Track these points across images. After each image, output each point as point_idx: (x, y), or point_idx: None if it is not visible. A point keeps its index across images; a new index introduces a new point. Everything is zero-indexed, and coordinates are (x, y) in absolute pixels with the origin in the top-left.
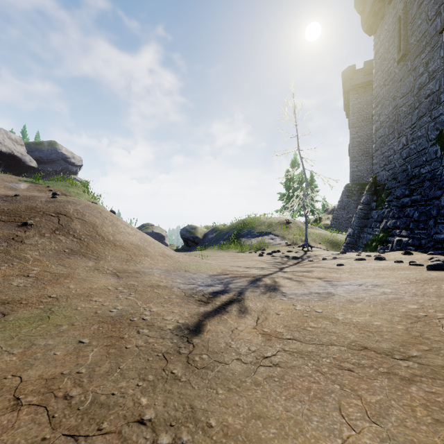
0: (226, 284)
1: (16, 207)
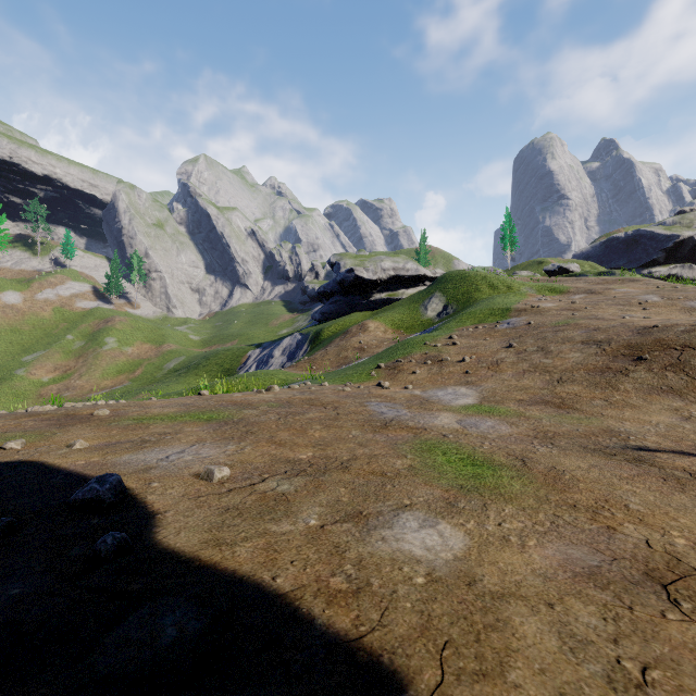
0: None
1: (643, 341)
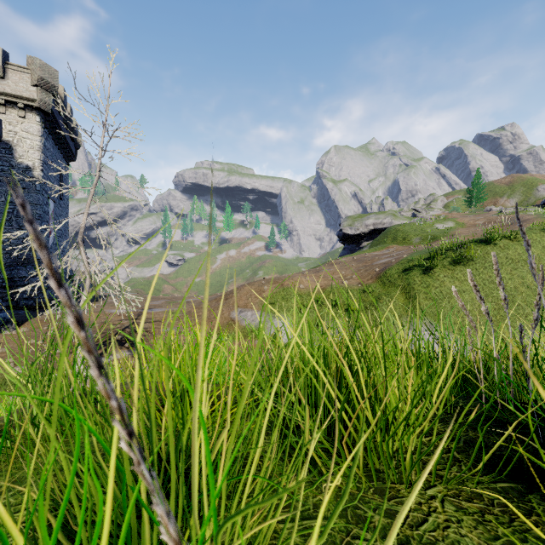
0: (150, 310)
1: None
